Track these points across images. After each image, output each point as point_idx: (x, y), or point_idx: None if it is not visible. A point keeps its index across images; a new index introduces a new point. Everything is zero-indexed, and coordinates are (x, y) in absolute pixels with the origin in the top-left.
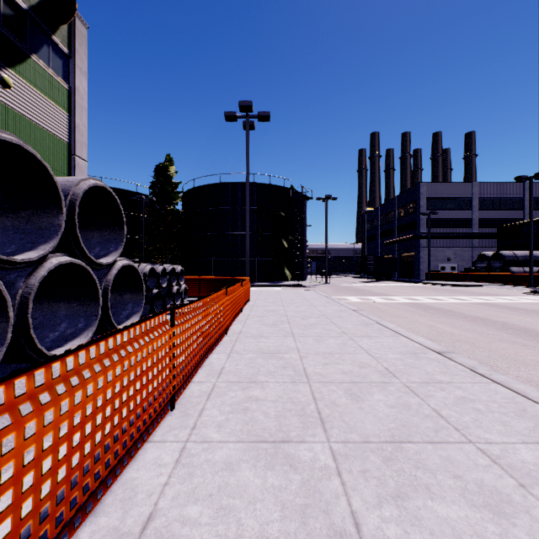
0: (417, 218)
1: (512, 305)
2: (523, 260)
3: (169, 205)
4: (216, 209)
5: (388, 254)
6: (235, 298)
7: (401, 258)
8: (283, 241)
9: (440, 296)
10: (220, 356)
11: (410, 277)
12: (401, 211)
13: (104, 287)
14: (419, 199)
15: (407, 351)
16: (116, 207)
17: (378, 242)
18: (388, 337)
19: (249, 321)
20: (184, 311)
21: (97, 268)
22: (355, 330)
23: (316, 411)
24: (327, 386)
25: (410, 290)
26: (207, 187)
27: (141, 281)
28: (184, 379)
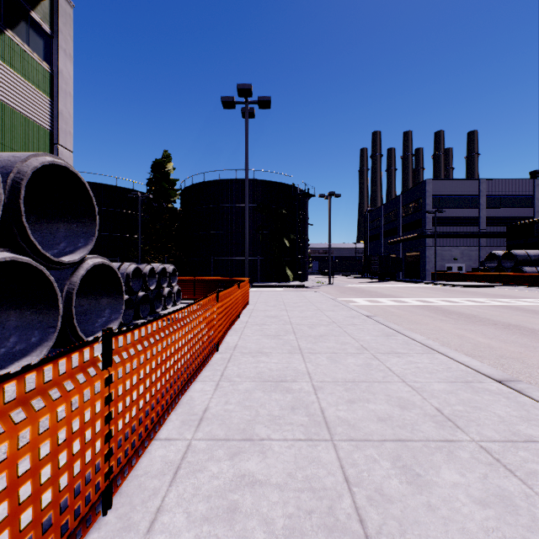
0: (422, 216)
1: (538, 308)
2: (536, 260)
3: (167, 202)
4: (214, 206)
5: (392, 254)
6: (230, 303)
7: (405, 257)
8: (284, 240)
9: (455, 298)
10: (205, 387)
11: (415, 277)
12: (405, 210)
13: (66, 291)
14: (425, 196)
15: (454, 378)
16: (85, 194)
17: (381, 241)
18: (421, 354)
19: (247, 330)
20: (139, 334)
21: (56, 267)
22: (377, 344)
23: (355, 516)
24: (362, 450)
25: (420, 292)
26: (206, 184)
27: (119, 283)
28: (136, 445)
